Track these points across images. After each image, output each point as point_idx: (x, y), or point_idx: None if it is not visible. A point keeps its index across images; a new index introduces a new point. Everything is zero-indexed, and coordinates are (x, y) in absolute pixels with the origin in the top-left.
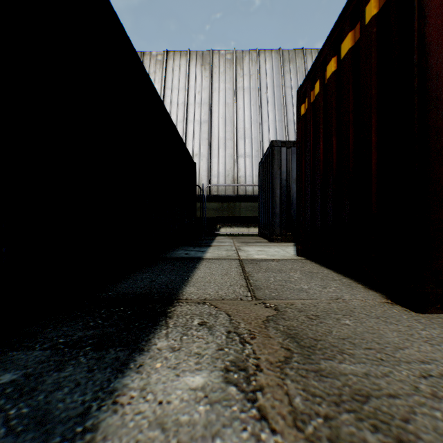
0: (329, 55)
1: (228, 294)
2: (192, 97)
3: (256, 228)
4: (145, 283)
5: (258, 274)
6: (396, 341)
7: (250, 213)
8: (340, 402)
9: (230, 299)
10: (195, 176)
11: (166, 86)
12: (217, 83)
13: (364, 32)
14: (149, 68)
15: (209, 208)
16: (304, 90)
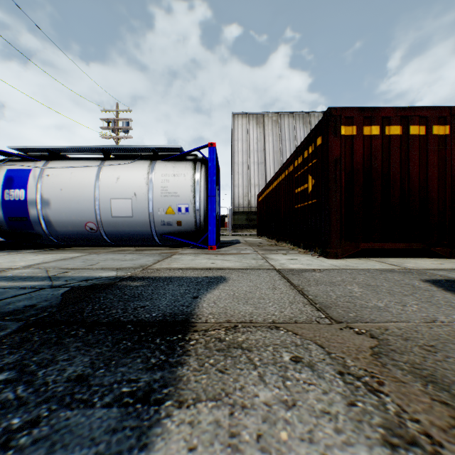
0: None
1: None
2: None
3: None
4: None
5: None
6: None
7: None
8: None
9: None
10: None
11: (281, 138)
12: None
13: None
14: (269, 126)
15: None
16: None
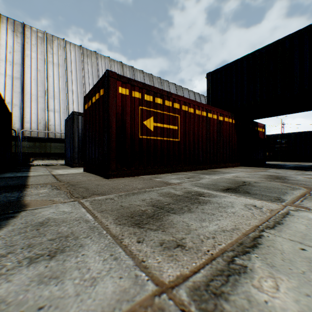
0: (93, 94)
1: (50, 182)
2: (4, 55)
3: (63, 160)
4: (3, 184)
5: (63, 177)
6: (96, 182)
7: (59, 150)
8: (77, 188)
9: (51, 183)
10: (11, 122)
11: None
12: (30, 51)
13: (100, 97)
14: None
15: (23, 145)
16: (86, 99)
